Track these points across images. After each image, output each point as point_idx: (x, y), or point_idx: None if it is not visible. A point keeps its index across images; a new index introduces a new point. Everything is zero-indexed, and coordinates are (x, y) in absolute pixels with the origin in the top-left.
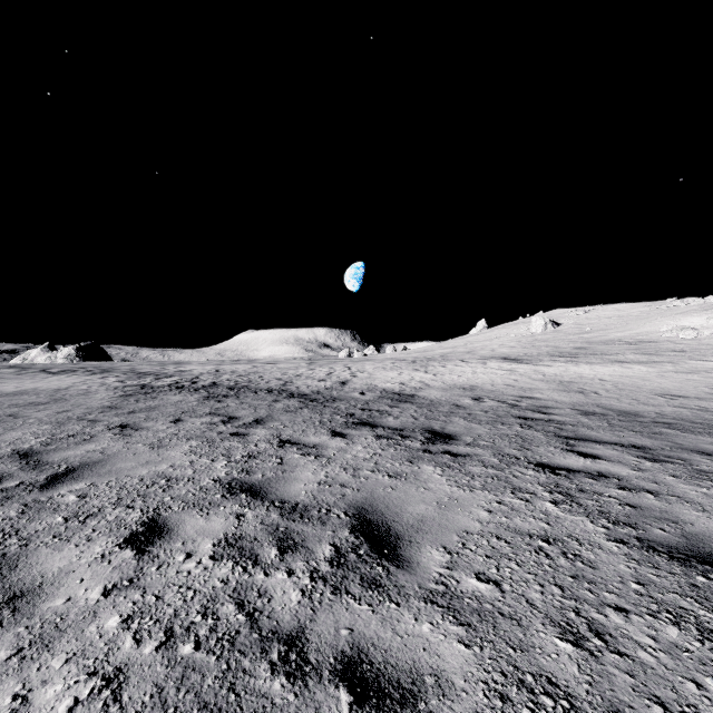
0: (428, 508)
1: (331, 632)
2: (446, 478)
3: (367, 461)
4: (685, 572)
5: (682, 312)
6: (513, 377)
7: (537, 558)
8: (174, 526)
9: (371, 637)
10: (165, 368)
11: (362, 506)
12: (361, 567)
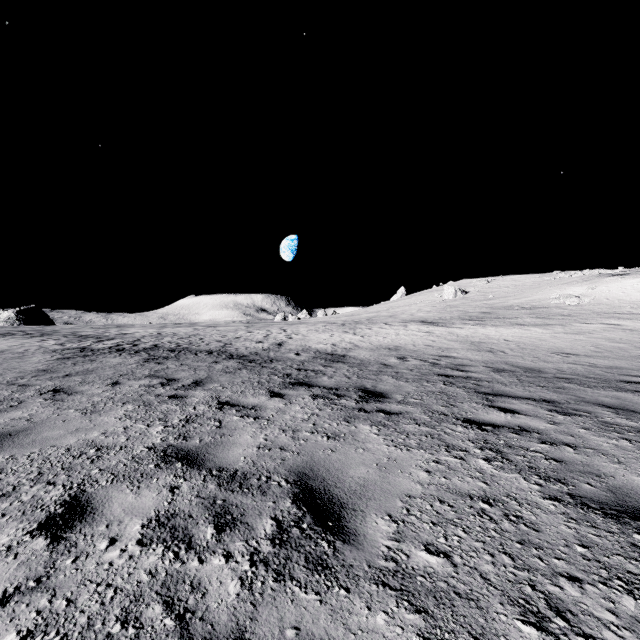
0: (369, 471)
1: (275, 634)
2: (382, 437)
3: (305, 422)
4: (622, 530)
5: (566, 282)
6: (431, 338)
7: (482, 523)
8: (99, 504)
9: (321, 638)
10: (107, 331)
11: (303, 471)
12: (305, 544)
